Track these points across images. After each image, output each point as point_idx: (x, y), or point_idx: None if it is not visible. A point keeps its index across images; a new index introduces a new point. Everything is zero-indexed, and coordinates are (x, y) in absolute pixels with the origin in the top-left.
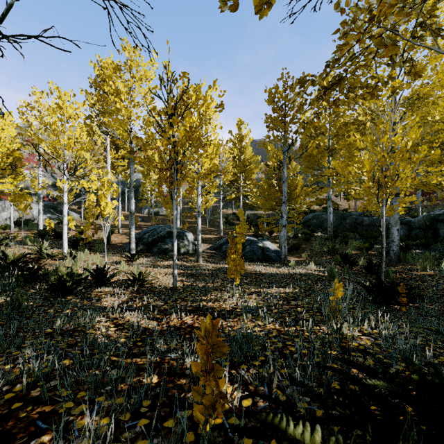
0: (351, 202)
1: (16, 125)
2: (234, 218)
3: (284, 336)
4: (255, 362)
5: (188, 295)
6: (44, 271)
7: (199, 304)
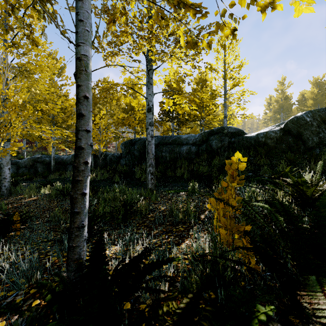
0: None
1: None
2: None
3: None
4: None
5: None
6: None
7: None
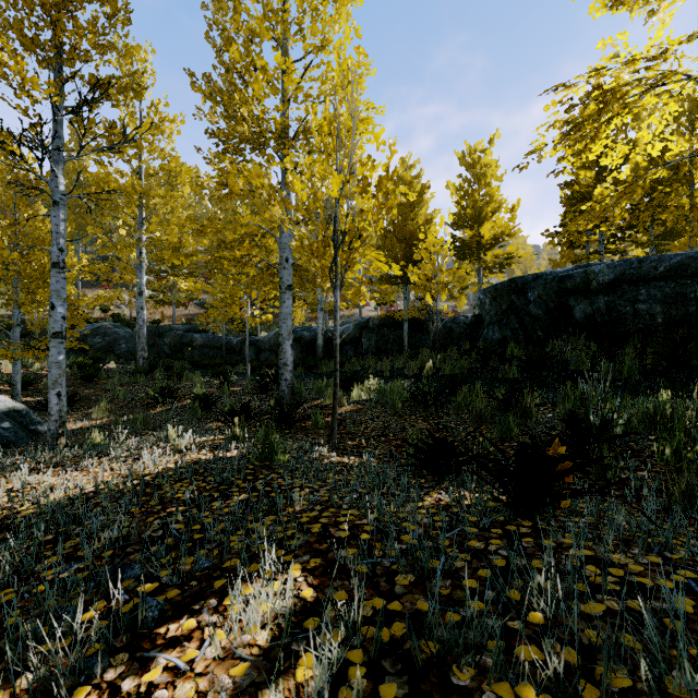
0: (164, 309)
1: None
2: None
3: None
4: None
5: None
6: None
7: None
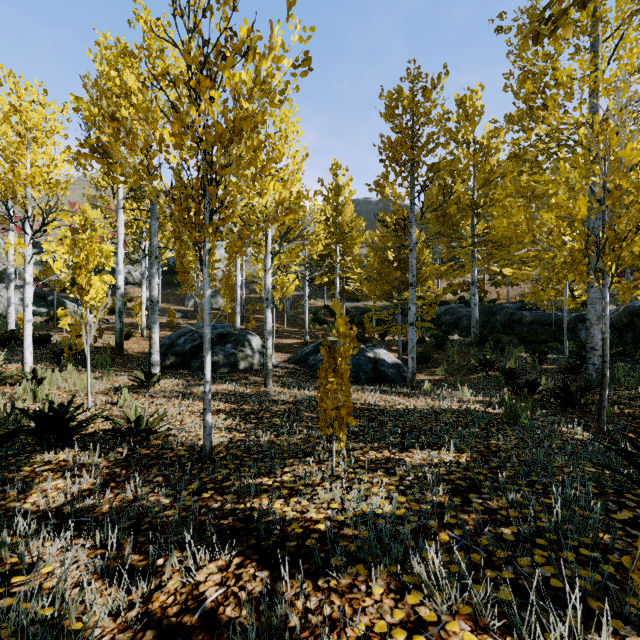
0: (500, 289)
1: None
2: (327, 314)
3: None
4: None
5: (231, 473)
6: None
7: (252, 504)
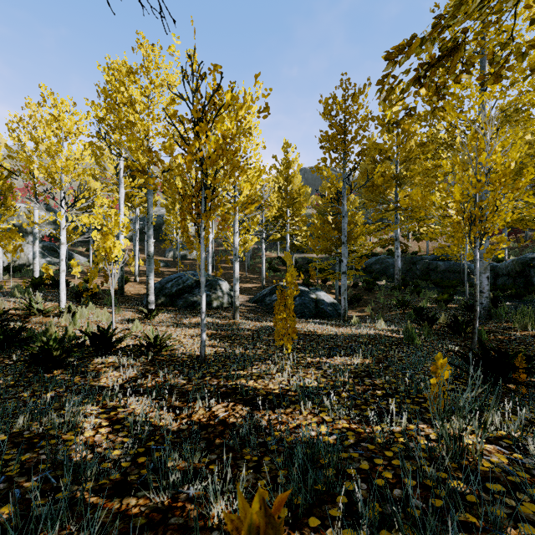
0: (421, 243)
1: (4, 145)
2: (279, 263)
3: (366, 444)
4: (332, 510)
5: (220, 368)
6: (28, 333)
7: (236, 382)
